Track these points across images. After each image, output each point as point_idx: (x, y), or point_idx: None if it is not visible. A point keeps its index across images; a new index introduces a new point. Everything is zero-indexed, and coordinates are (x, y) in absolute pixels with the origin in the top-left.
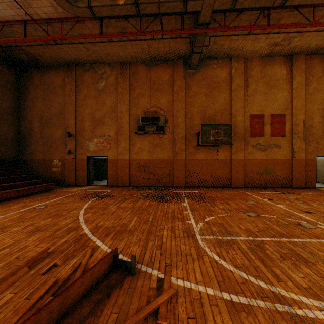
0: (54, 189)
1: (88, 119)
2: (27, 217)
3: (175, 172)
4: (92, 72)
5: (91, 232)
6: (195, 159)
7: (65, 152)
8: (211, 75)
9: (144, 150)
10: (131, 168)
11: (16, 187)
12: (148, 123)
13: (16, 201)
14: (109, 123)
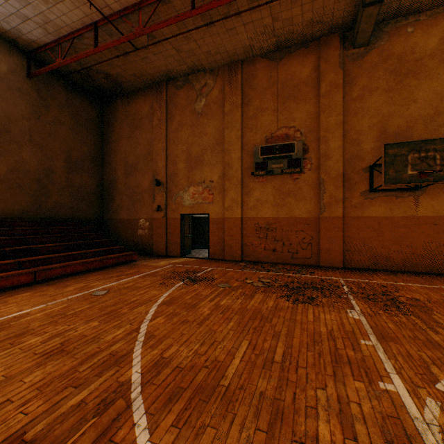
0: (137, 260)
1: (182, 158)
2: (68, 314)
3: (322, 240)
4: (187, 88)
5: (143, 378)
6: (363, 217)
7: (153, 208)
8: (402, 49)
9: (265, 202)
10: (245, 232)
11: (88, 256)
12: (273, 156)
13: (80, 278)
14: (211, 162)
